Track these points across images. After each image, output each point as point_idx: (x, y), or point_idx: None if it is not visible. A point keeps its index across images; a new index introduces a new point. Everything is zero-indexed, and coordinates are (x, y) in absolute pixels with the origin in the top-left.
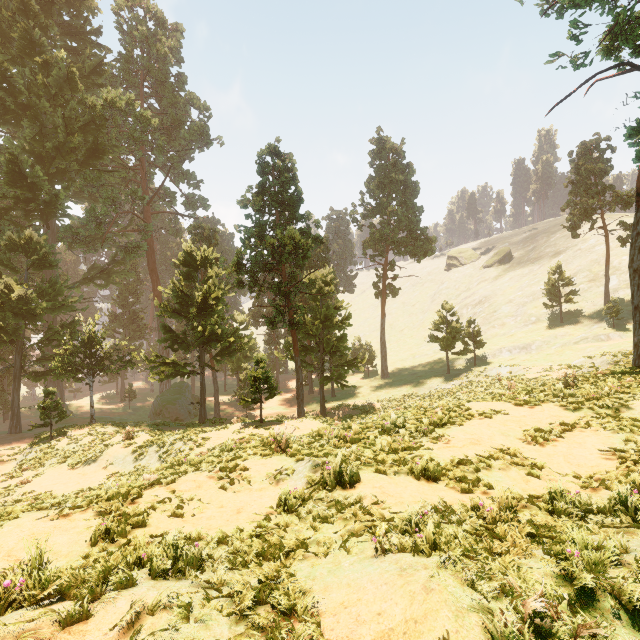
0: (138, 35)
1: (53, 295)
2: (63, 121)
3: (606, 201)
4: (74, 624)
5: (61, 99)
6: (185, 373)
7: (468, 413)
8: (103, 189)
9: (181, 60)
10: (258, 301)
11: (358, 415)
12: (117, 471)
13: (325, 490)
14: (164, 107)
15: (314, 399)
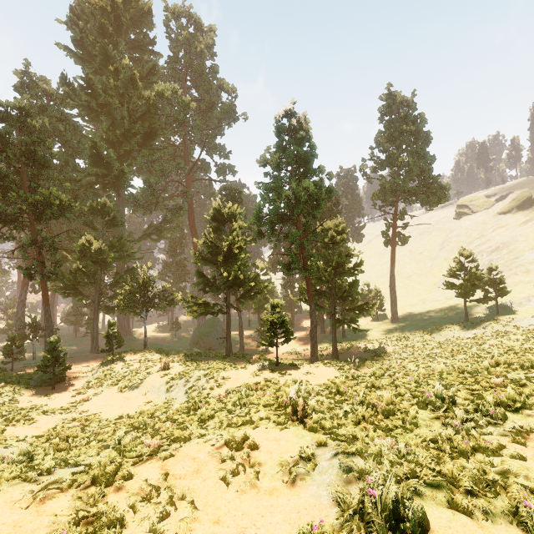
0: (182, 39)
1: (119, 247)
2: (128, 113)
3: None
4: None
5: (126, 96)
6: (214, 312)
7: None
8: (156, 164)
9: (214, 55)
10: (276, 250)
11: (370, 358)
12: (152, 399)
13: None
14: (201, 94)
15: (326, 338)
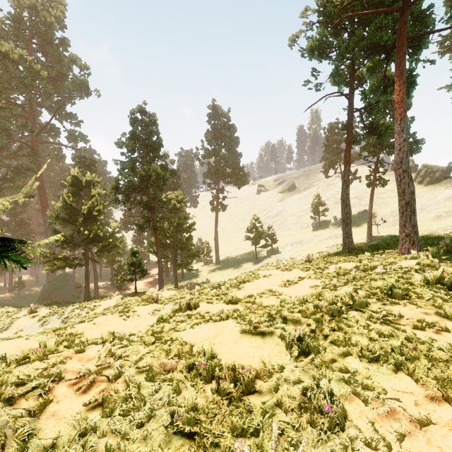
0: (27, 2)
1: None
2: None
3: (341, 158)
4: (79, 353)
5: None
6: (72, 265)
7: (258, 276)
8: None
9: (64, 27)
10: (127, 212)
11: None
12: (27, 334)
13: (182, 311)
14: (50, 61)
15: (169, 280)
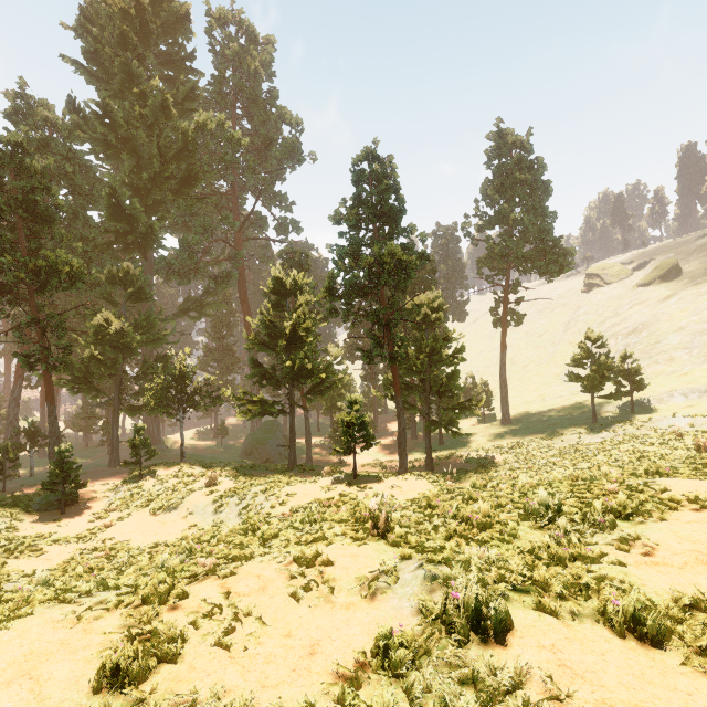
0: (230, 53)
1: (147, 328)
2: (158, 150)
3: None
4: None
5: (156, 128)
6: (274, 412)
7: (669, 498)
8: (196, 218)
9: (273, 75)
10: (354, 332)
11: (473, 470)
12: (196, 523)
13: (452, 640)
14: (255, 127)
15: (418, 446)
